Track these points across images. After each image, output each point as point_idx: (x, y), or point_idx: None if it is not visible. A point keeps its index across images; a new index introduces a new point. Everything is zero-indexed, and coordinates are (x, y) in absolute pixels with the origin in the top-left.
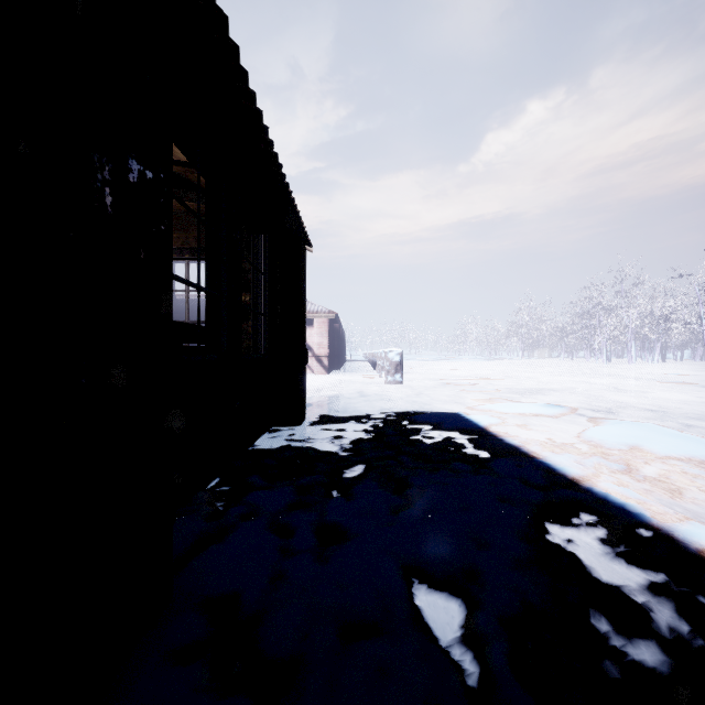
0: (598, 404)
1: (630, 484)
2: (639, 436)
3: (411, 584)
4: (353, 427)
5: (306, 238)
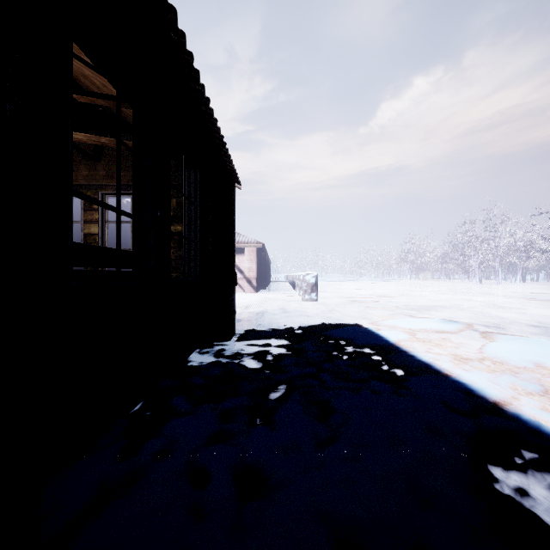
0: (486, 320)
1: None
2: (539, 353)
3: None
4: (276, 343)
5: (236, 176)
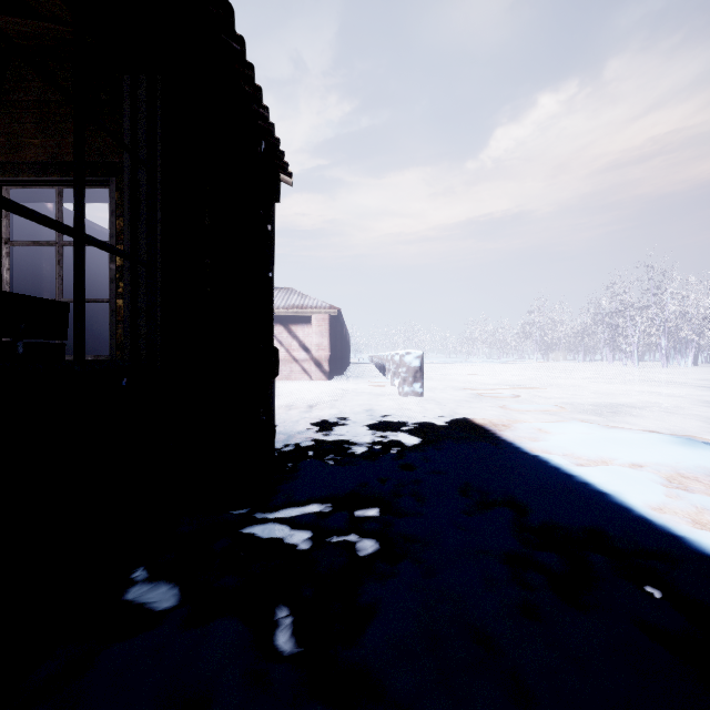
0: None
1: None
2: None
3: None
4: (362, 511)
5: (278, 152)
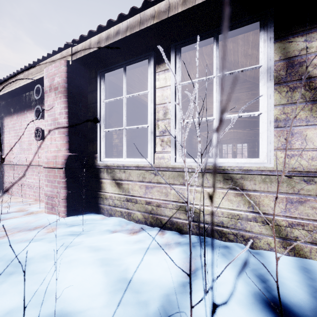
0: None
1: None
2: None
3: None
4: None
5: None
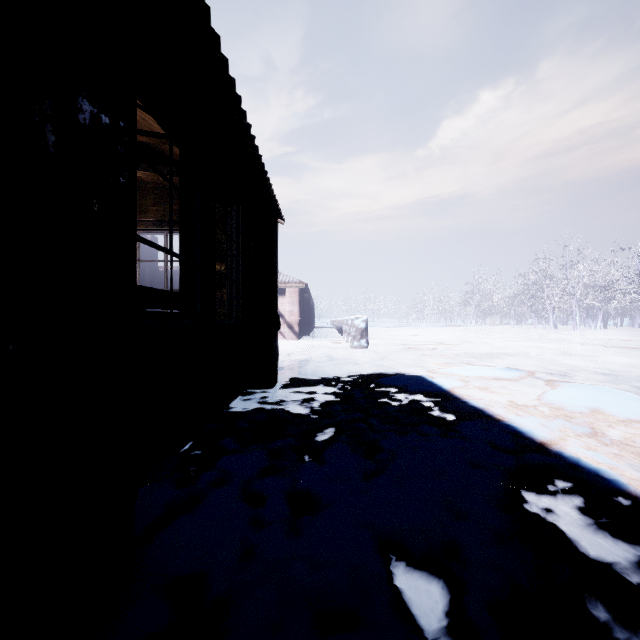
0: (552, 368)
1: (598, 448)
2: (598, 399)
3: (389, 561)
4: (322, 390)
5: (278, 211)
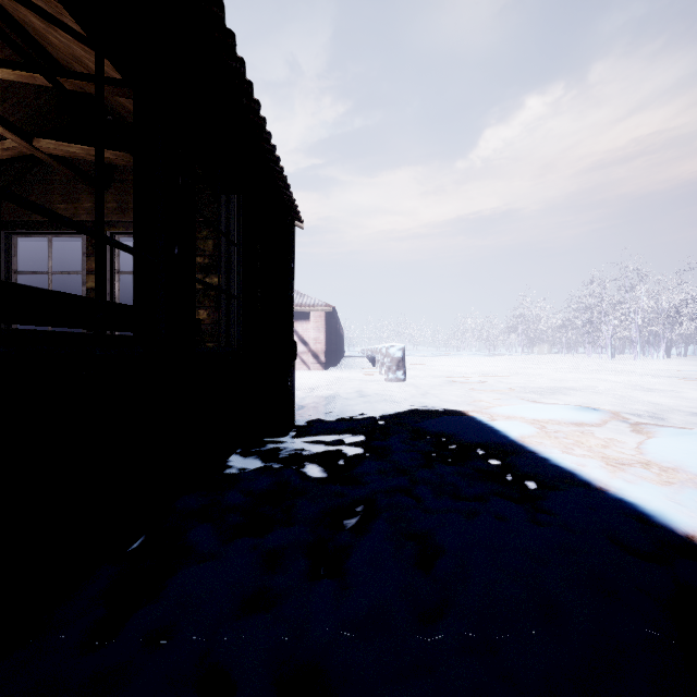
0: (634, 407)
1: None
2: None
3: None
4: (351, 439)
5: (295, 210)
